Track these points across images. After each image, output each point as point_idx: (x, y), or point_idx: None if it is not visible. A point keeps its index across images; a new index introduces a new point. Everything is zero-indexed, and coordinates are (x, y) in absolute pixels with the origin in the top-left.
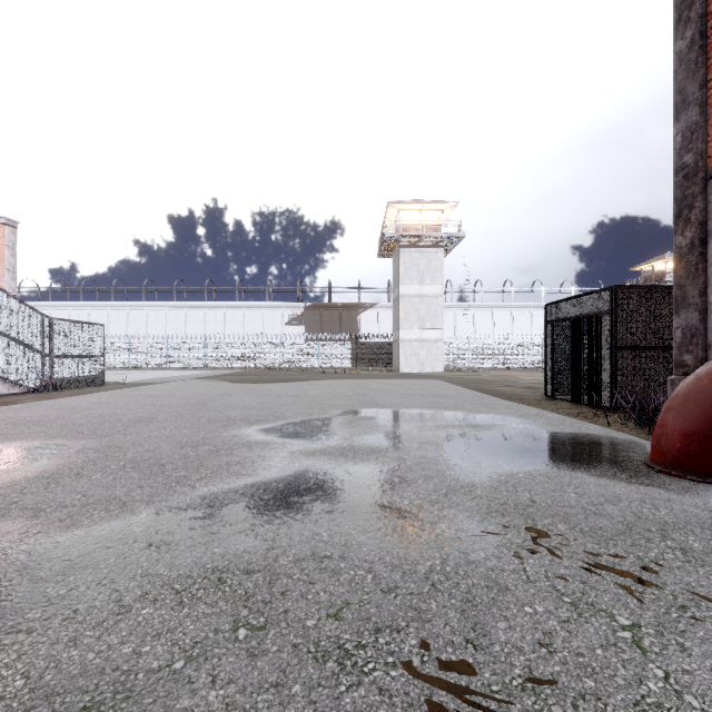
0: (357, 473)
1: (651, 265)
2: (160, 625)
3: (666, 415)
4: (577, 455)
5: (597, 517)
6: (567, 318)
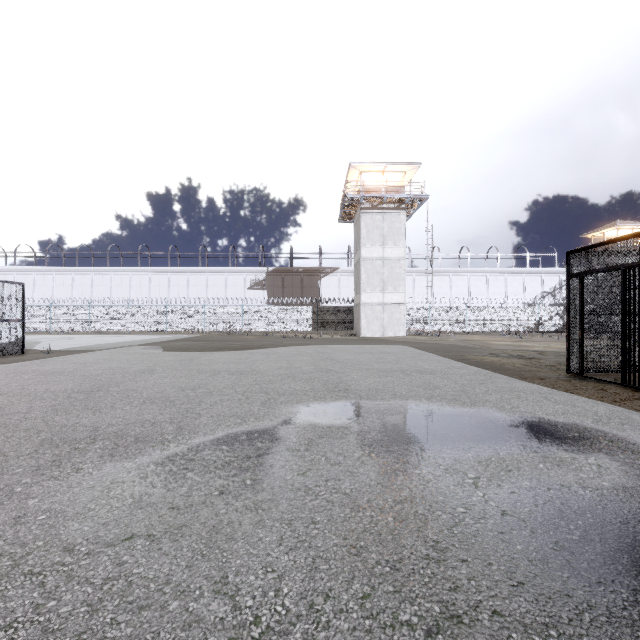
0: None
1: (602, 232)
2: None
3: None
4: None
5: None
6: (613, 268)
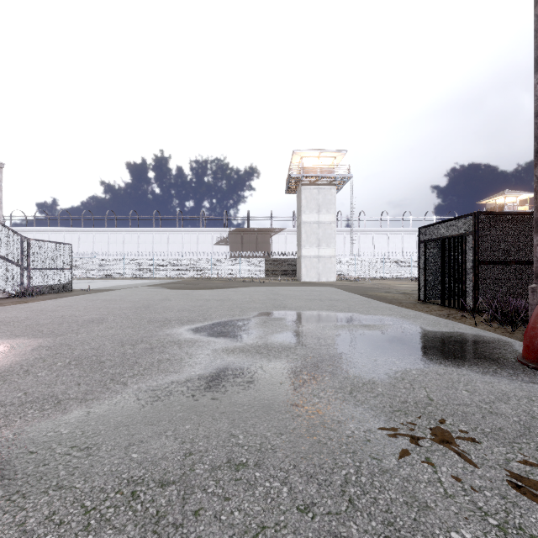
0: (271, 370)
1: (493, 199)
2: None
3: None
4: (458, 352)
5: (494, 417)
6: (437, 238)
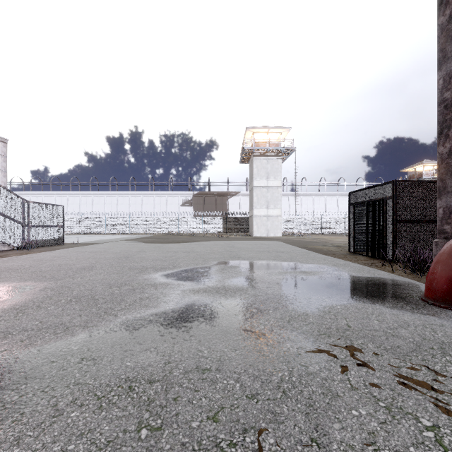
0: (228, 305)
1: (414, 168)
2: (83, 426)
3: (436, 266)
4: (375, 292)
5: (395, 338)
6: (364, 201)
